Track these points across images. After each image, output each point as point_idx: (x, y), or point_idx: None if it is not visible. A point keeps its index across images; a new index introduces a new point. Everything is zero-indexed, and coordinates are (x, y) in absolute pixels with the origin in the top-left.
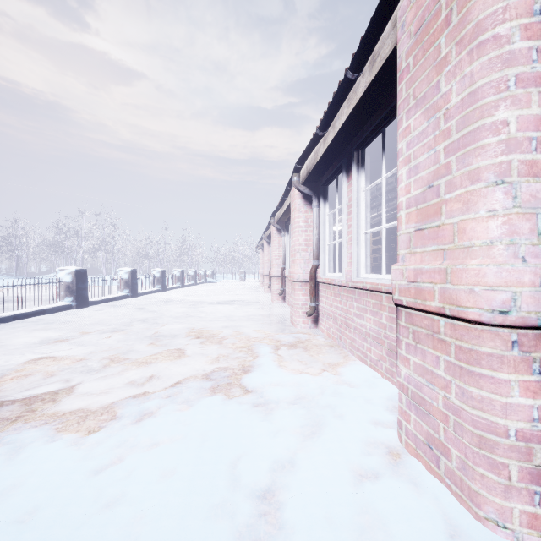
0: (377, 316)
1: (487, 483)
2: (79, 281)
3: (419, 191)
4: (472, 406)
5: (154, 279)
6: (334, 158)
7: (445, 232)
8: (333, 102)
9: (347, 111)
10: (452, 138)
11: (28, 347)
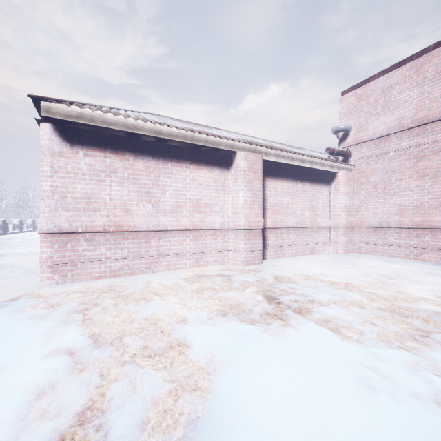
0: None
1: None
2: None
3: None
4: None
5: None
6: None
7: None
8: None
9: None
10: None
11: None
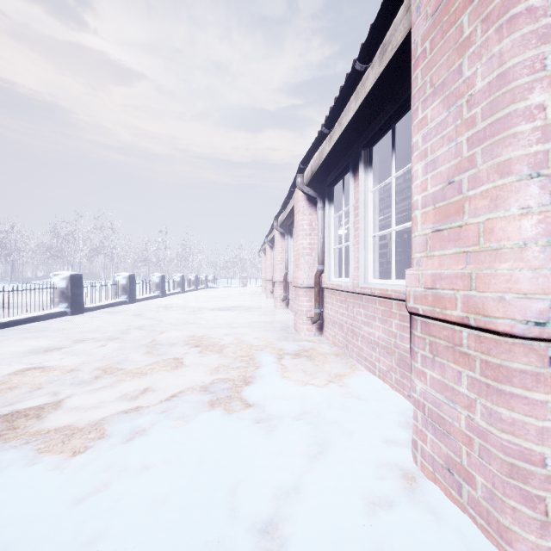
0: (386, 324)
1: (519, 518)
2: (74, 287)
3: (437, 188)
4: (502, 429)
5: (153, 284)
6: (340, 158)
7: (468, 232)
8: (340, 97)
9: (355, 106)
10: (477, 127)
11: (16, 356)
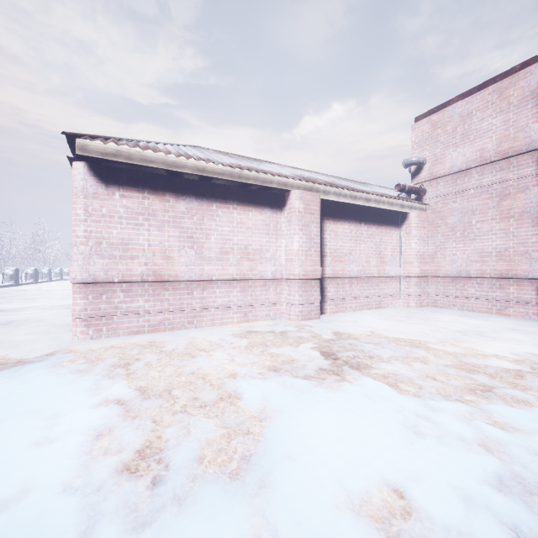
0: None
1: None
2: None
3: None
4: None
5: (7, 276)
6: None
7: None
8: None
9: None
10: None
11: None
